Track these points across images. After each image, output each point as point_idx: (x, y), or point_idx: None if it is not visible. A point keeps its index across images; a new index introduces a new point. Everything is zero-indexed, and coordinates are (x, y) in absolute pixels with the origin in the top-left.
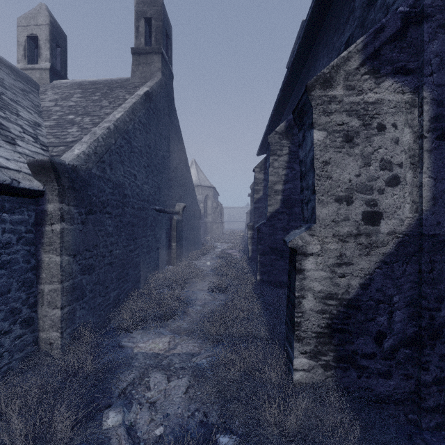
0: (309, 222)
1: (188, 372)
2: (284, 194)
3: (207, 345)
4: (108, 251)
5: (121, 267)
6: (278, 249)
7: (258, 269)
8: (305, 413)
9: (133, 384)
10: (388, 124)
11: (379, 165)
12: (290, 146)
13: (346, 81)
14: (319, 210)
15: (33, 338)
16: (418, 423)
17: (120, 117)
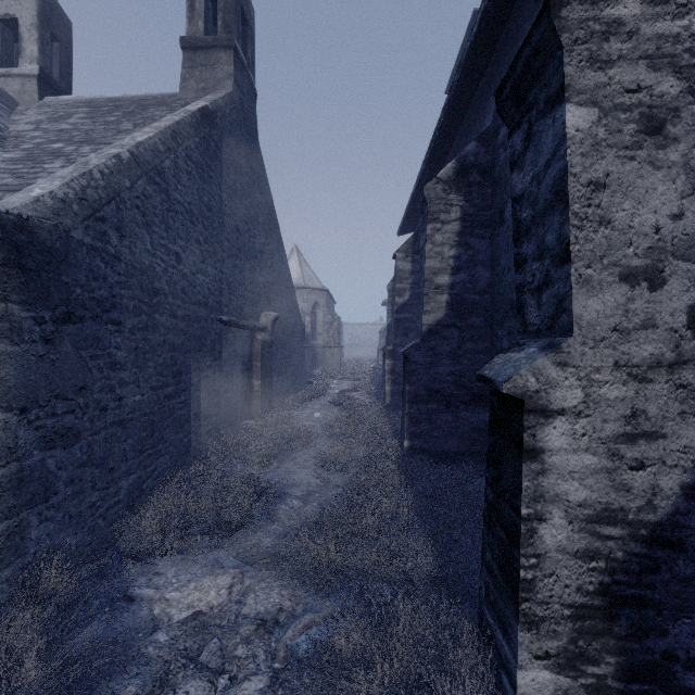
0: (544, 335)
1: (265, 671)
2: (453, 292)
3: (309, 591)
4: (114, 398)
5: (146, 428)
6: (442, 391)
7: (405, 428)
8: None
9: None
10: None
11: None
12: (463, 205)
13: None
14: (581, 302)
15: None
16: None
17: (145, 142)
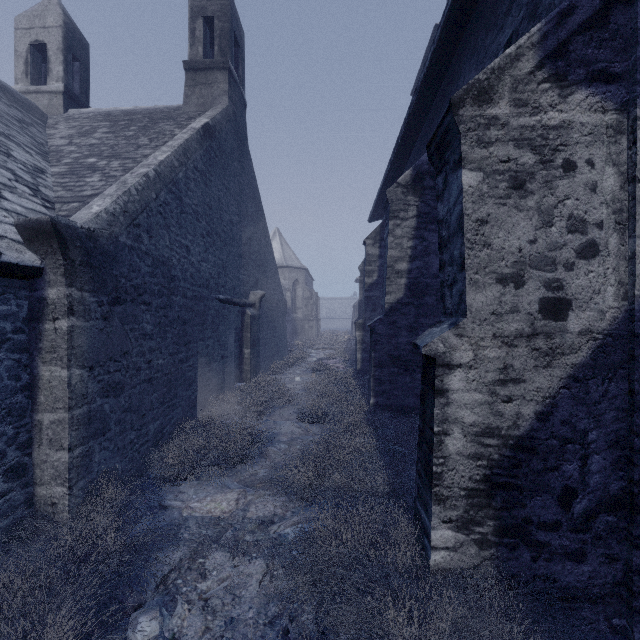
0: (454, 316)
1: (266, 548)
2: (411, 276)
3: (295, 504)
4: (145, 361)
5: (166, 385)
6: (401, 358)
7: (371, 388)
8: (451, 620)
9: (179, 568)
10: (580, 161)
11: (567, 225)
12: (419, 205)
13: (514, 93)
14: (471, 296)
15: (26, 496)
16: (628, 633)
17: (165, 160)
